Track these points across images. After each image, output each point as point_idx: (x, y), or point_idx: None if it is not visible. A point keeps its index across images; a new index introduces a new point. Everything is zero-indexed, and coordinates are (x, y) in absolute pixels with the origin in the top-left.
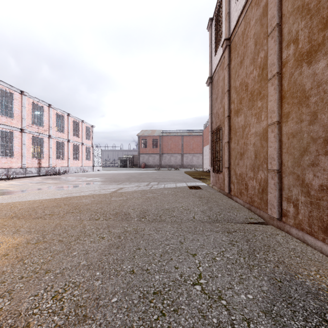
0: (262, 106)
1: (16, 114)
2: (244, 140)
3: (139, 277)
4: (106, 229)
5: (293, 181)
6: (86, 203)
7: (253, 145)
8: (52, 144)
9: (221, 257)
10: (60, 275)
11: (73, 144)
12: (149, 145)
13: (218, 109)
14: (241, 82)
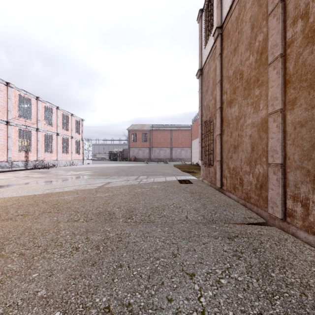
0: (260, 94)
1: (1, 106)
2: (238, 131)
3: None
4: (84, 235)
5: (302, 176)
6: (68, 201)
7: (249, 137)
8: (40, 138)
9: (227, 278)
10: None
11: (62, 137)
12: (139, 139)
13: (209, 102)
14: (234, 70)
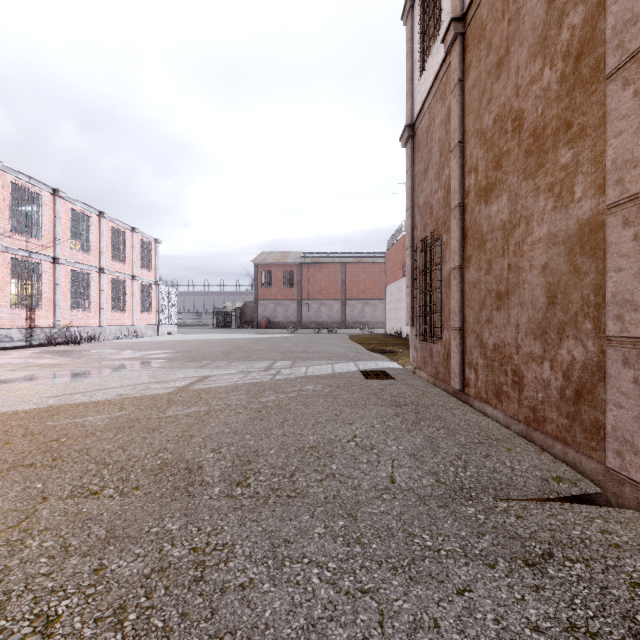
0: (575, 161)
1: None
2: (509, 259)
3: None
4: (94, 555)
5: None
6: (90, 429)
7: (541, 271)
8: (62, 278)
9: None
10: None
11: (112, 277)
12: (278, 282)
13: (430, 195)
14: (499, 113)
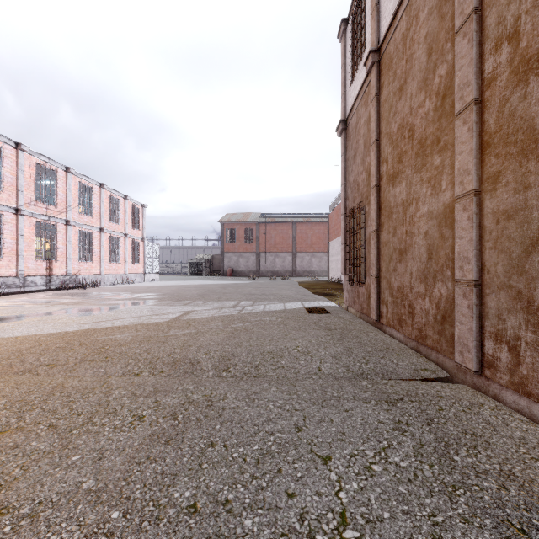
0: (442, 165)
1: (6, 182)
2: (406, 226)
3: (208, 524)
4: (151, 397)
5: (509, 301)
6: (122, 342)
7: (424, 236)
8: (72, 236)
9: (383, 463)
10: (28, 522)
11: (109, 235)
12: (240, 238)
13: (358, 175)
14: (400, 124)
